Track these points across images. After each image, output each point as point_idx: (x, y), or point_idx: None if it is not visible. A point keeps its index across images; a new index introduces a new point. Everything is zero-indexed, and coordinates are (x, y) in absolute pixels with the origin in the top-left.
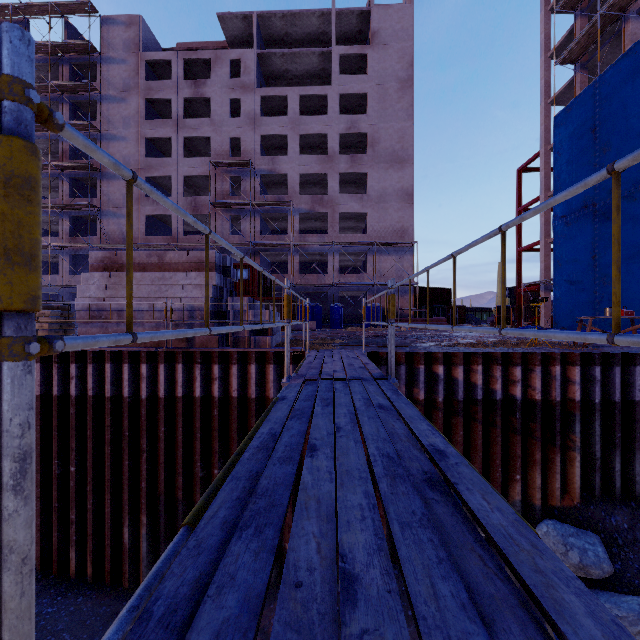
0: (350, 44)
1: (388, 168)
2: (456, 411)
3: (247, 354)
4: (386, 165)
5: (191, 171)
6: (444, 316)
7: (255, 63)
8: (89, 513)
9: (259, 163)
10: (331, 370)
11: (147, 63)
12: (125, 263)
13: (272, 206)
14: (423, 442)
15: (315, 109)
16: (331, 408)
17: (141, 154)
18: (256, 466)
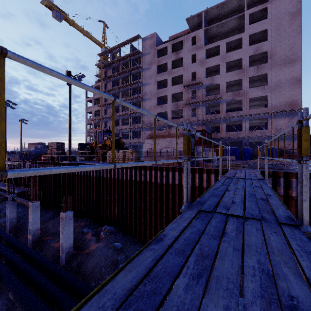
0: (256, 5)
1: (282, 67)
2: None
3: (202, 169)
4: (280, 66)
5: (175, 91)
6: None
7: (203, 35)
8: (147, 221)
9: (205, 81)
10: (239, 175)
11: (158, 51)
12: (157, 135)
13: (211, 101)
14: (265, 193)
15: (234, 47)
16: (236, 184)
17: (156, 88)
18: (213, 191)
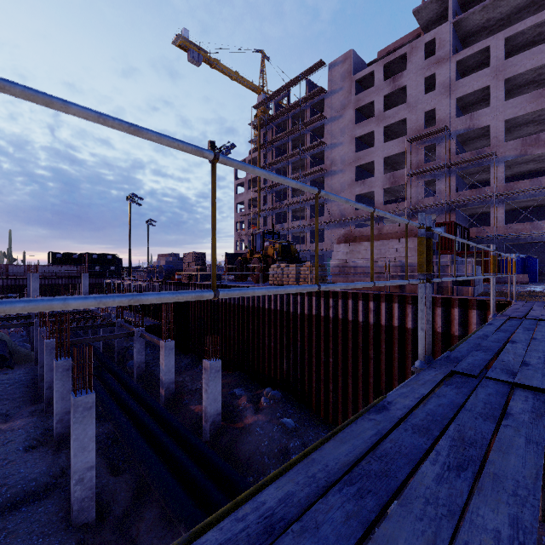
0: None
1: None
2: None
3: (450, 300)
4: None
5: (389, 152)
6: None
7: (450, 33)
8: (339, 388)
9: (454, 125)
10: (538, 314)
11: (356, 82)
12: (357, 236)
13: (469, 162)
14: None
15: (527, 42)
16: (531, 332)
17: (352, 151)
18: (478, 342)
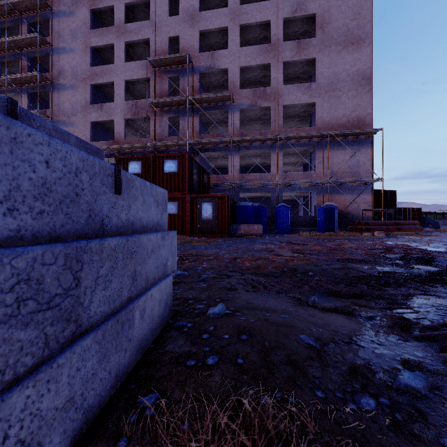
0: None
1: (341, 50)
2: None
3: None
4: (338, 47)
5: (132, 75)
6: (395, 219)
7: None
8: None
9: (198, 60)
10: None
11: None
12: None
13: (211, 103)
14: None
15: None
16: None
17: (87, 63)
18: None
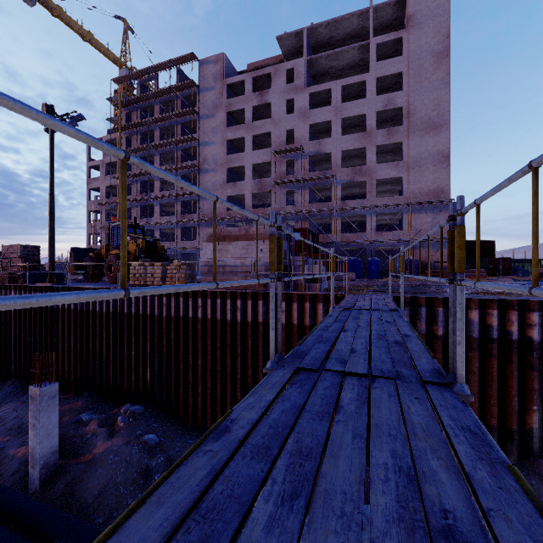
0: (387, 31)
1: (423, 135)
2: (472, 346)
3: (304, 295)
4: (421, 132)
5: (257, 160)
6: (485, 268)
7: (305, 68)
8: (208, 390)
9: (308, 147)
10: (361, 305)
11: (228, 86)
12: (226, 235)
13: (318, 180)
14: (401, 332)
15: (355, 94)
16: (357, 320)
17: (224, 152)
18: (321, 333)
